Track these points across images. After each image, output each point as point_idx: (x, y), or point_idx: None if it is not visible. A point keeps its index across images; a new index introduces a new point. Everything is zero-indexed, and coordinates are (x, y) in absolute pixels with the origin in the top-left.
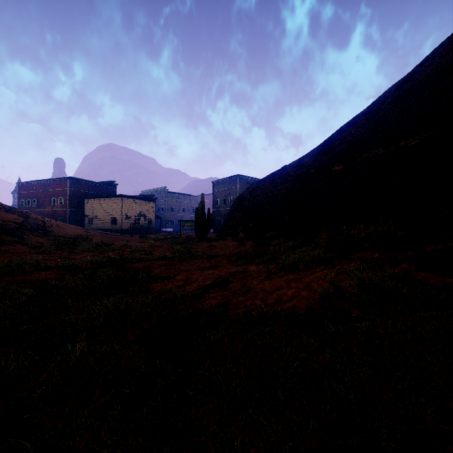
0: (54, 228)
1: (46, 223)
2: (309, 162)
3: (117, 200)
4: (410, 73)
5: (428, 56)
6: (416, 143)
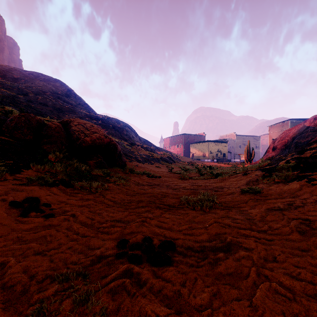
0: (180, 158)
1: (177, 156)
2: None
3: (206, 144)
4: None
5: None
6: None
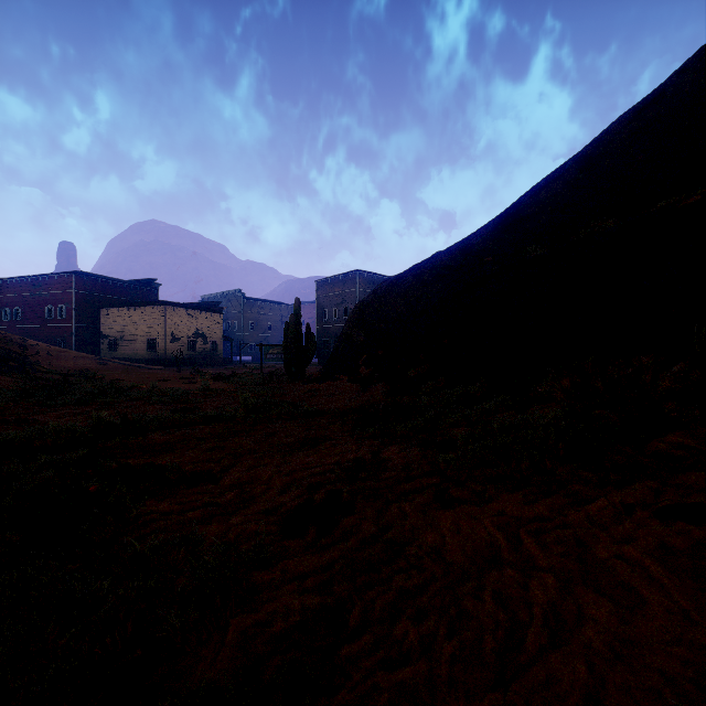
0: (41, 357)
1: (28, 348)
2: (481, 245)
3: (158, 311)
4: (658, 89)
5: (692, 59)
6: (697, 200)
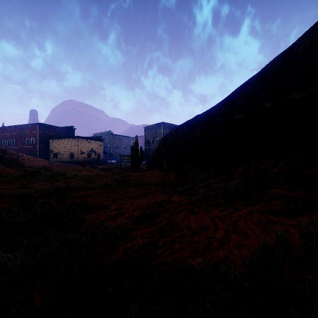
0: (25, 161)
1: (19, 157)
2: (216, 112)
3: (75, 140)
4: (291, 46)
5: (305, 33)
6: (303, 96)
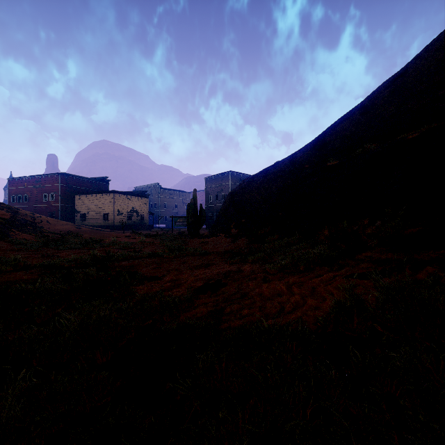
0: (44, 224)
1: (36, 219)
2: (303, 157)
3: (110, 196)
4: (404, 67)
5: (423, 50)
6: (415, 136)
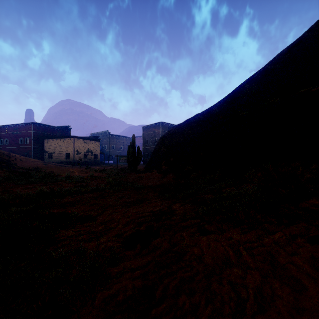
0: (17, 161)
1: (11, 157)
2: (218, 110)
3: (70, 140)
4: (298, 39)
5: (314, 25)
6: (318, 89)
